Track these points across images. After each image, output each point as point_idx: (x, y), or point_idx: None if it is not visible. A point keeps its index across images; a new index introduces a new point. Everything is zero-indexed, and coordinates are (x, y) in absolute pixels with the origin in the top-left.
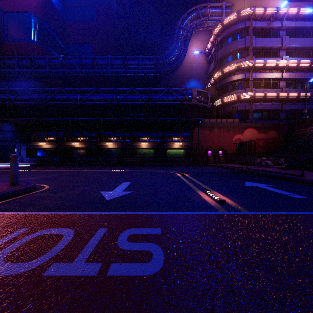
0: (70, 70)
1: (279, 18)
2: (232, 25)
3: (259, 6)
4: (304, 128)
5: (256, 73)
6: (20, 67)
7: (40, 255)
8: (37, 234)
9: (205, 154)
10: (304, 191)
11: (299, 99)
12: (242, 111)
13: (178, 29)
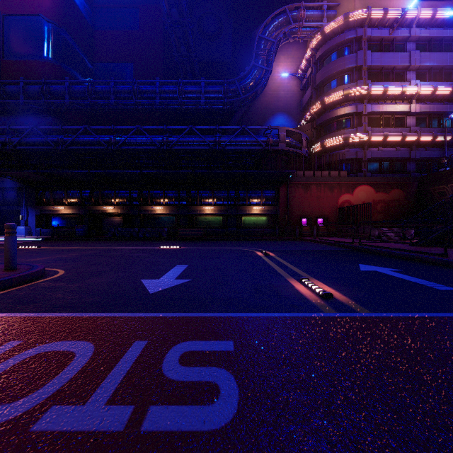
0: (101, 101)
1: (406, 24)
2: (336, 34)
3: (377, 7)
4: (443, 185)
5: (372, 105)
6: (27, 96)
7: (33, 390)
8: (34, 352)
9: (298, 223)
10: (450, 280)
11: (435, 142)
12: (352, 161)
13: (258, 41)
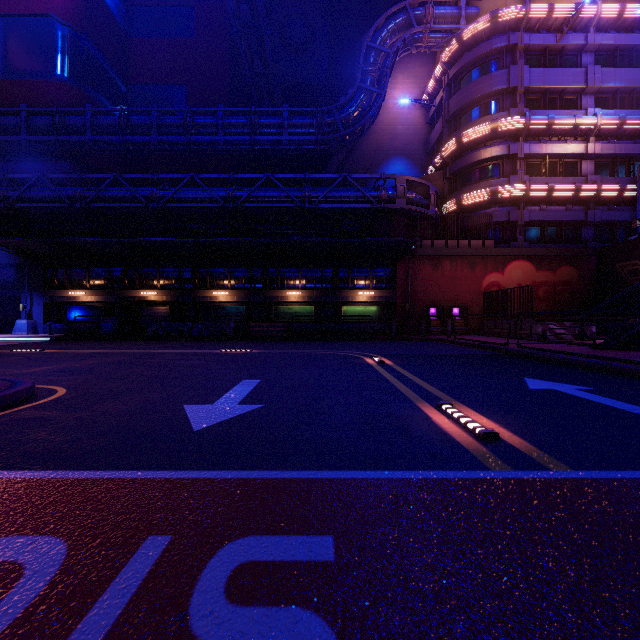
0: (138, 138)
1: (580, 27)
2: (479, 42)
3: (538, 2)
4: (636, 259)
5: (531, 144)
6: (32, 131)
7: None
8: None
9: (424, 315)
10: None
11: (622, 198)
12: (502, 225)
13: (367, 51)
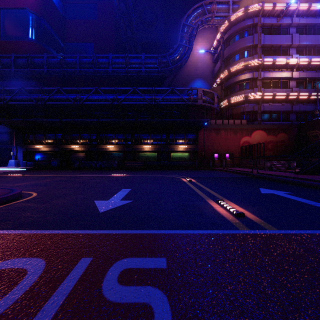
0: (69, 69)
1: (289, 14)
2: (239, 22)
3: (268, 2)
4: (316, 130)
5: (264, 72)
6: (17, 66)
7: None
8: None
9: (211, 157)
10: None
11: (309, 99)
12: (250, 112)
13: (183, 26)
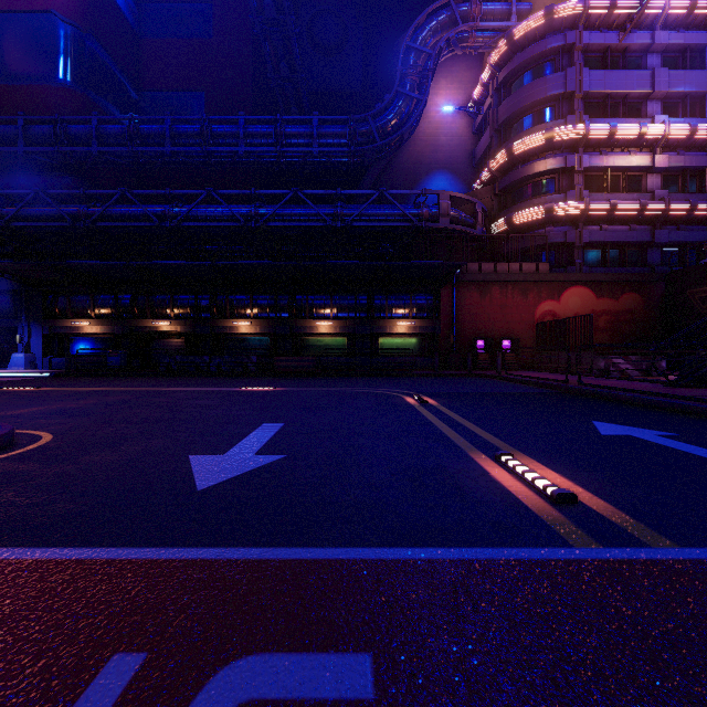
0: (149, 149)
1: (646, 24)
2: (532, 41)
3: None
4: None
5: (590, 155)
6: (30, 141)
7: None
8: None
9: (470, 348)
10: None
11: (692, 216)
12: (558, 246)
13: (406, 52)
